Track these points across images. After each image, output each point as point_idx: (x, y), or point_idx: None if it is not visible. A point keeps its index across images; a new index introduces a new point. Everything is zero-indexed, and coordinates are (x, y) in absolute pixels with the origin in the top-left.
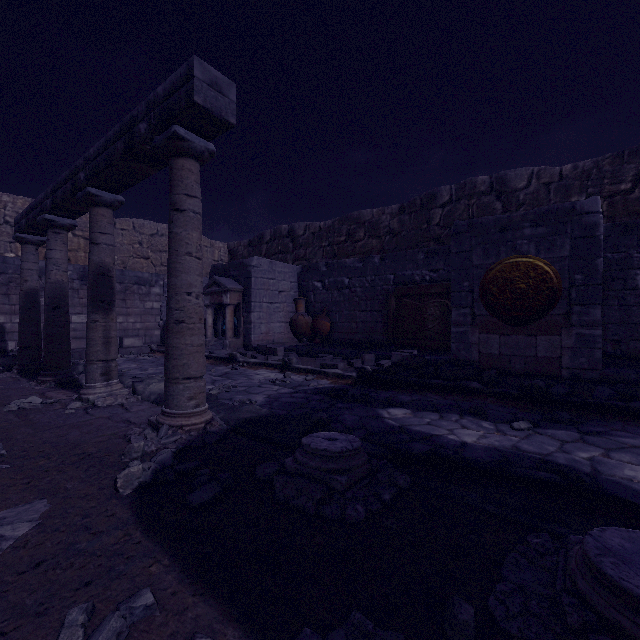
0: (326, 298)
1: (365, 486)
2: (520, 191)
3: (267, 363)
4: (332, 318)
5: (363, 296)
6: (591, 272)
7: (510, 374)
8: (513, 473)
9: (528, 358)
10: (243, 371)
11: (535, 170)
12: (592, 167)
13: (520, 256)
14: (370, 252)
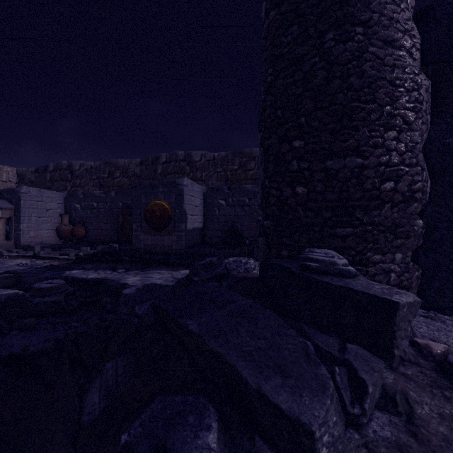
0: (83, 214)
1: (8, 288)
2: (197, 162)
3: (24, 255)
4: (87, 227)
5: (105, 214)
6: (181, 209)
7: (155, 253)
8: (72, 280)
9: (162, 246)
10: (3, 261)
11: (203, 153)
12: (225, 156)
13: (158, 200)
14: (123, 186)
